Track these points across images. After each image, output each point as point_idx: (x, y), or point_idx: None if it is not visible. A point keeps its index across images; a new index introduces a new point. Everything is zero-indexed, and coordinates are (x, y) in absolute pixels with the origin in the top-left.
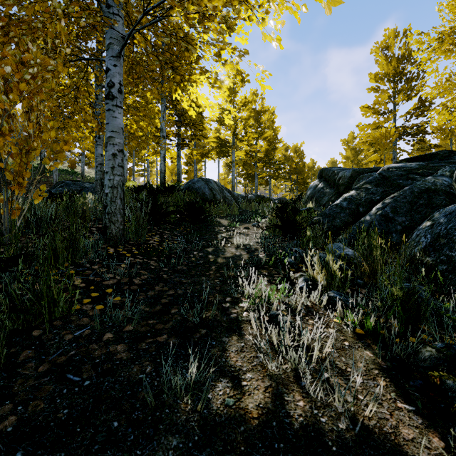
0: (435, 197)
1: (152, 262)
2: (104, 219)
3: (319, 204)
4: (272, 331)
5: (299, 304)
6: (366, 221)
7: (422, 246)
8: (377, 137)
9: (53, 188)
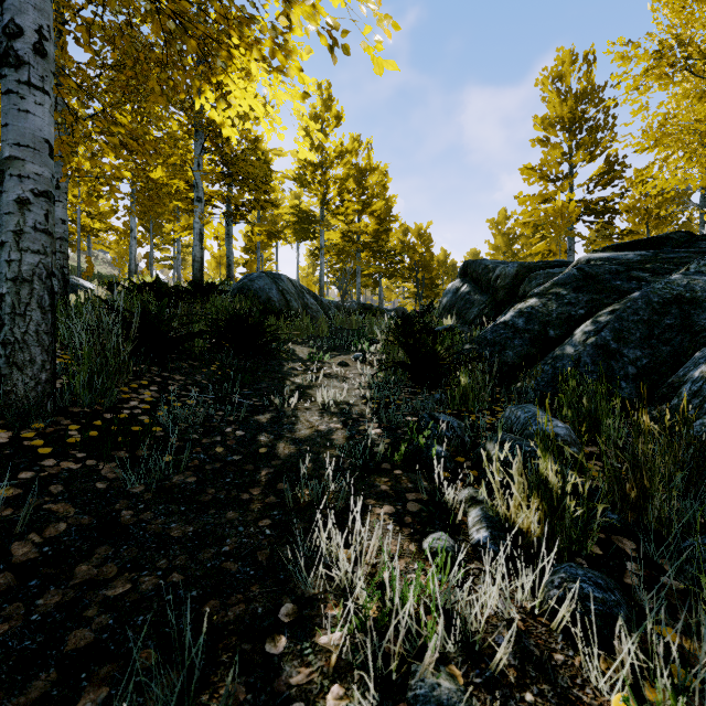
0: (697, 313)
1: (106, 468)
2: None
3: (464, 319)
4: None
5: (502, 648)
6: (568, 356)
7: None
8: (549, 215)
9: None
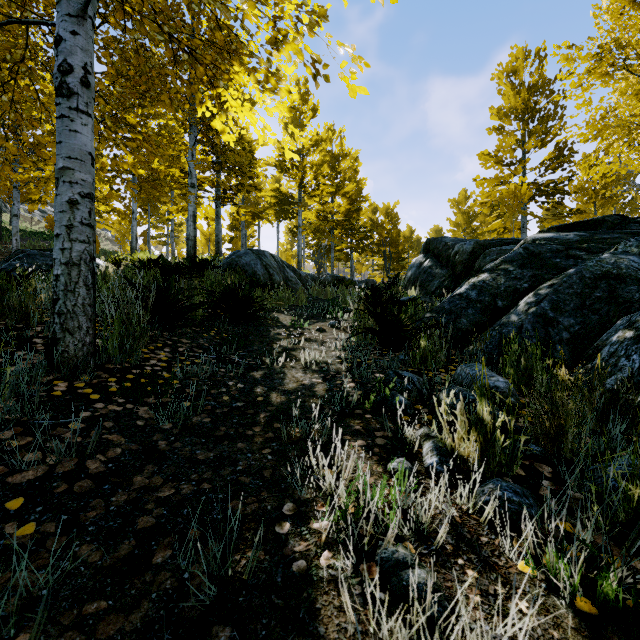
0: (621, 287)
1: (142, 410)
2: (51, 324)
3: (426, 290)
4: (394, 633)
5: (442, 529)
6: (512, 323)
7: (625, 374)
8: (503, 197)
9: (7, 261)
